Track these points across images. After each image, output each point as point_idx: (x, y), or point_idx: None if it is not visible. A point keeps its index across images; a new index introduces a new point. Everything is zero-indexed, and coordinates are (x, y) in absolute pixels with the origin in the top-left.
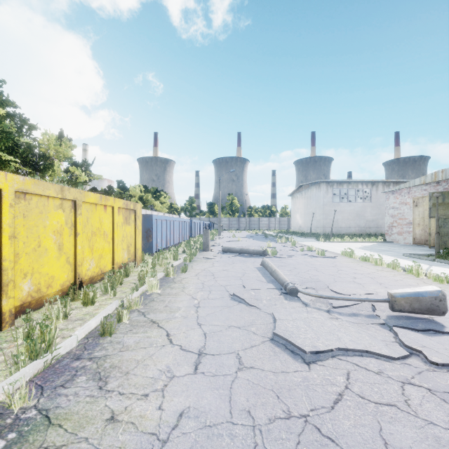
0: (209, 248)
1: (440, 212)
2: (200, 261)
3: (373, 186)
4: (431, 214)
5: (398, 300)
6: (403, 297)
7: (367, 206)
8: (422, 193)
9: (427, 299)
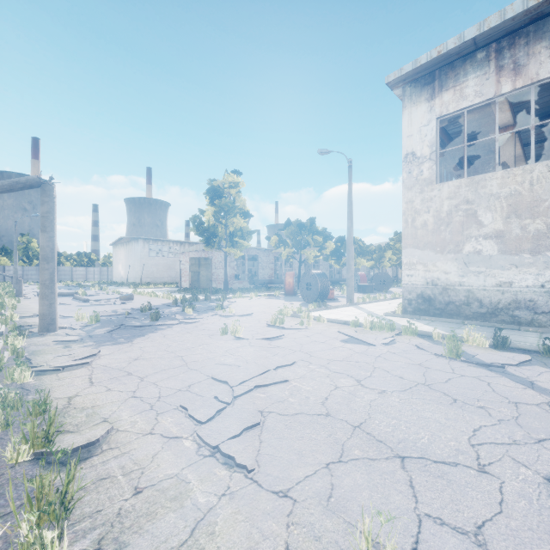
0: (23, 294)
1: (194, 269)
2: (23, 300)
3: (182, 246)
4: (191, 269)
5: (121, 297)
6: (123, 296)
7: (177, 261)
8: (193, 256)
9: (129, 296)
